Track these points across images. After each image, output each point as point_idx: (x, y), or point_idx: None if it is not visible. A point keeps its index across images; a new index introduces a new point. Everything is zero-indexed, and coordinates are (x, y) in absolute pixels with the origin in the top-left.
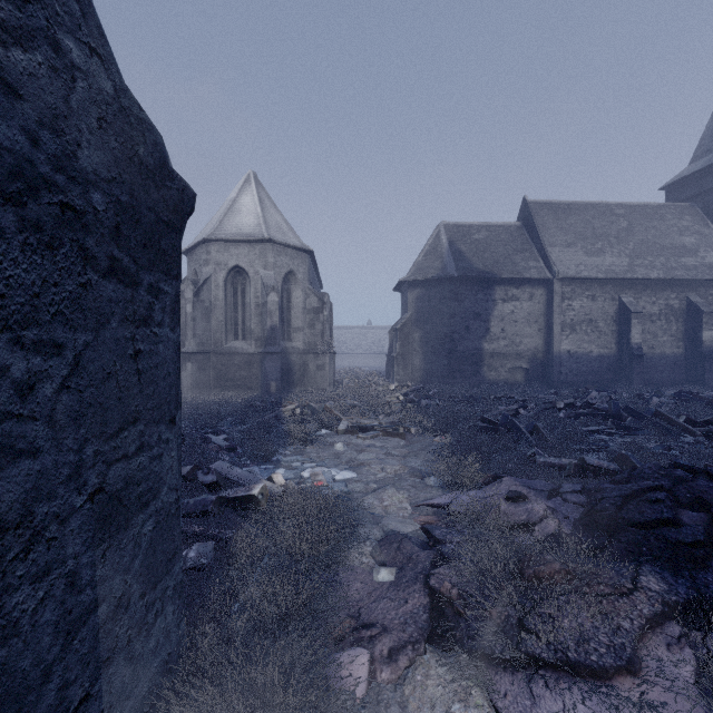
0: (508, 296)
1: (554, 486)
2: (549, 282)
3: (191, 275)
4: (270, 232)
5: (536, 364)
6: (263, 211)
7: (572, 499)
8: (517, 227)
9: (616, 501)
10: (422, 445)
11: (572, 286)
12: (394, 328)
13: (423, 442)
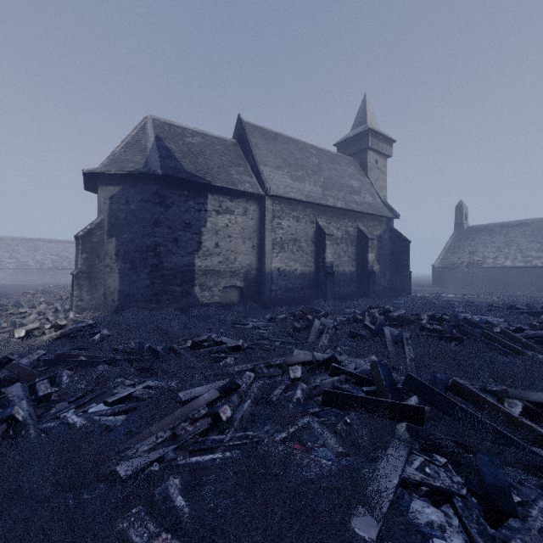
0: (223, 208)
1: None
2: (262, 199)
3: None
4: None
5: (250, 282)
6: None
7: None
8: (232, 143)
9: None
10: None
11: (281, 205)
12: (75, 235)
13: None
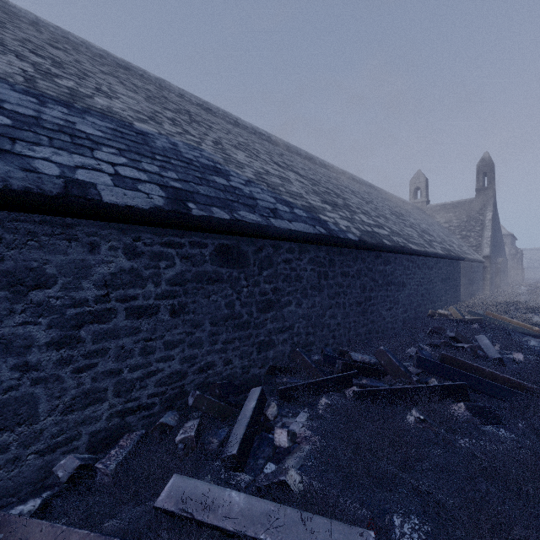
0: None
1: None
2: None
3: None
4: None
5: None
6: None
7: None
8: None
9: None
10: None
11: None
12: None
13: None
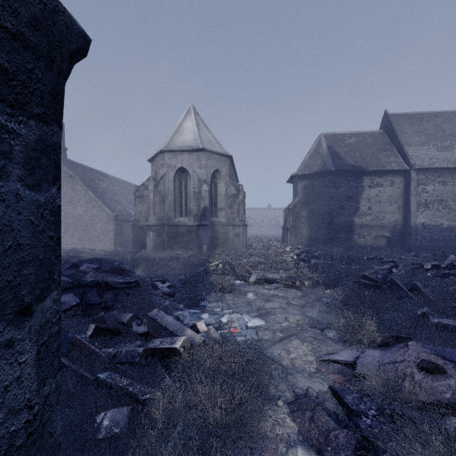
0: (373, 184)
1: None
2: (407, 172)
3: (153, 175)
4: (203, 144)
5: (396, 233)
6: (199, 130)
7: None
8: (380, 133)
9: None
10: (316, 296)
11: (425, 175)
12: (288, 208)
13: (316, 294)
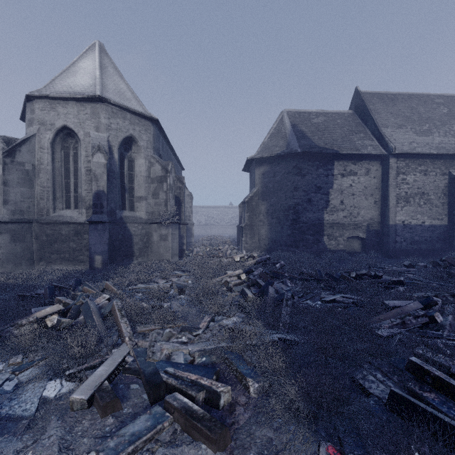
0: (347, 171)
1: None
2: (385, 158)
3: None
4: (105, 93)
5: (371, 234)
6: (102, 74)
7: None
8: (350, 114)
9: None
10: None
11: (406, 162)
12: (243, 201)
13: None
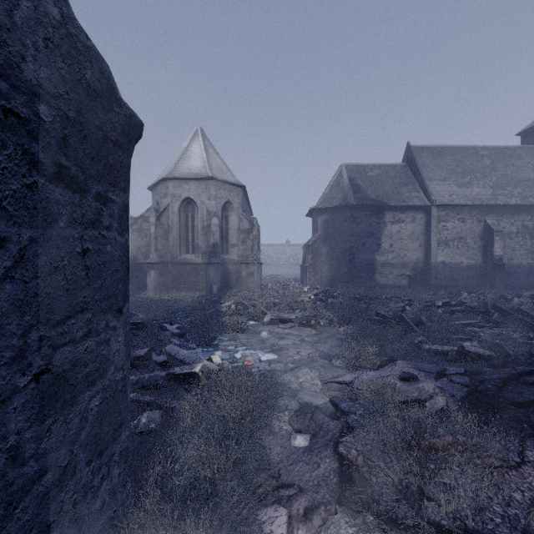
0: (395, 219)
1: (440, 368)
2: (428, 208)
3: (154, 205)
4: (212, 172)
5: (417, 272)
6: (207, 156)
7: (456, 380)
8: (402, 166)
9: (497, 383)
10: (329, 333)
11: (446, 211)
12: (307, 244)
13: (330, 332)
